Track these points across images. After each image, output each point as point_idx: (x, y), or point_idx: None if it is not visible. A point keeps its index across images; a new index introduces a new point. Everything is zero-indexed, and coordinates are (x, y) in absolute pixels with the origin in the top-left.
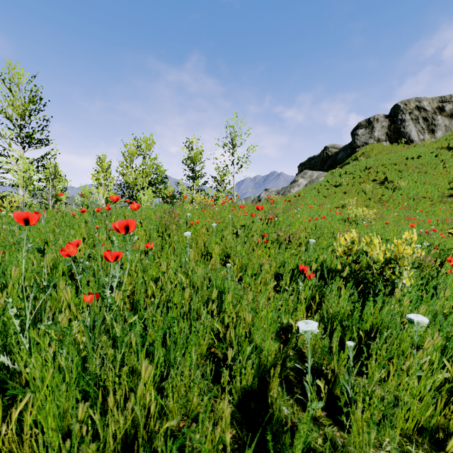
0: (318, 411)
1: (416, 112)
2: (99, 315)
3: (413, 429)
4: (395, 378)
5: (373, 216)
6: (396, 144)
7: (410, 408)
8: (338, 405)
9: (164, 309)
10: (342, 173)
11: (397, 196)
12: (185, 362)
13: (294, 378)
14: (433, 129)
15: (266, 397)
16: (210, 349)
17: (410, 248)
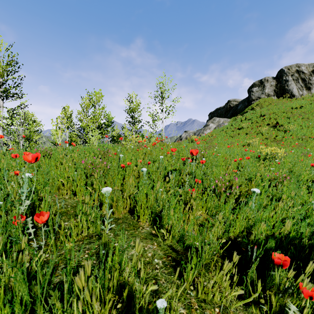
0: None
1: (296, 74)
2: None
3: None
4: None
5: (283, 154)
6: (282, 98)
7: None
8: None
9: None
10: (243, 119)
11: (288, 136)
12: None
13: None
14: (309, 86)
15: None
16: None
17: None
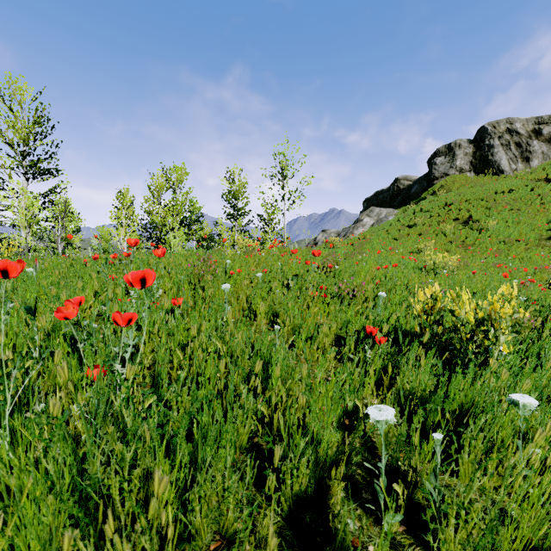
0: (394, 526)
1: (507, 136)
2: (101, 400)
3: (521, 550)
4: (494, 478)
5: (456, 263)
6: (483, 175)
7: (515, 518)
8: (421, 516)
9: (193, 387)
10: (417, 210)
11: (484, 239)
12: (217, 464)
13: (362, 478)
14: (528, 156)
15: (325, 506)
16: (252, 438)
17: (510, 307)
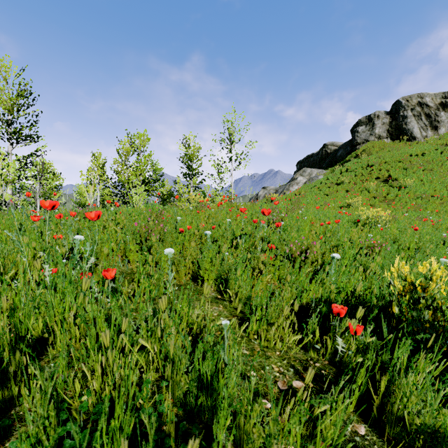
0: None
1: (418, 108)
2: None
3: None
4: None
5: (388, 218)
6: (398, 141)
7: None
8: None
9: None
10: (344, 170)
11: (403, 195)
12: None
13: None
14: (436, 125)
15: None
16: None
17: None
